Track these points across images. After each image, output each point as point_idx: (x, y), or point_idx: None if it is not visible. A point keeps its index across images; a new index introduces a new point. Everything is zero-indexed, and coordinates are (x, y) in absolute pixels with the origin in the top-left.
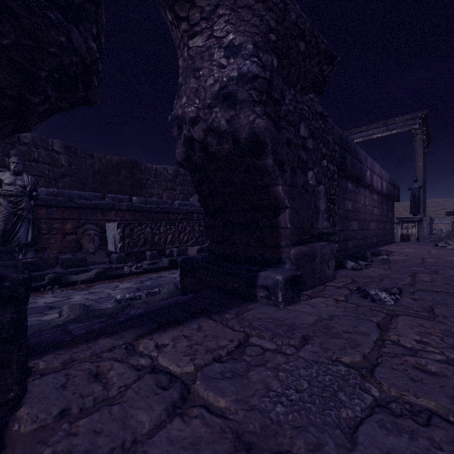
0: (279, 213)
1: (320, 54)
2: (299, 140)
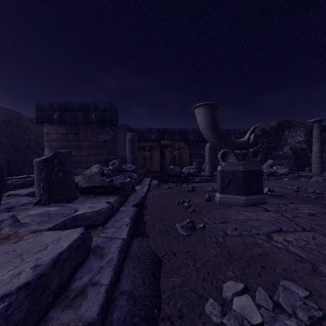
0: (310, 158)
1: (323, 128)
2: None
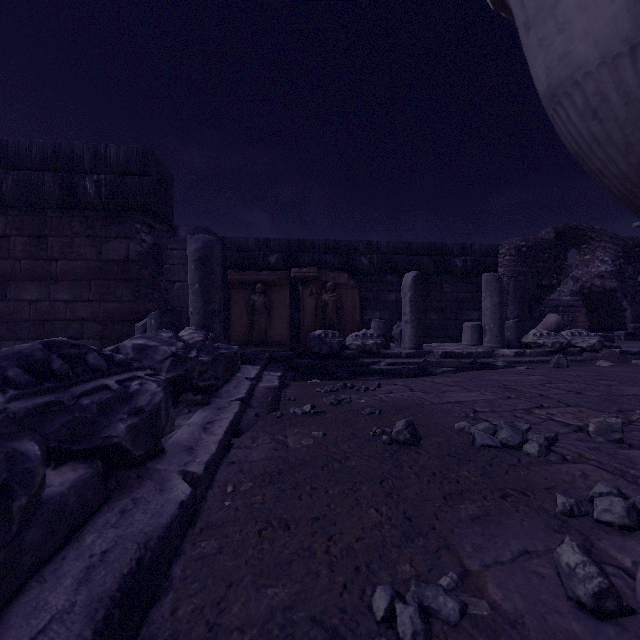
0: (625, 312)
1: None
2: (636, 284)
